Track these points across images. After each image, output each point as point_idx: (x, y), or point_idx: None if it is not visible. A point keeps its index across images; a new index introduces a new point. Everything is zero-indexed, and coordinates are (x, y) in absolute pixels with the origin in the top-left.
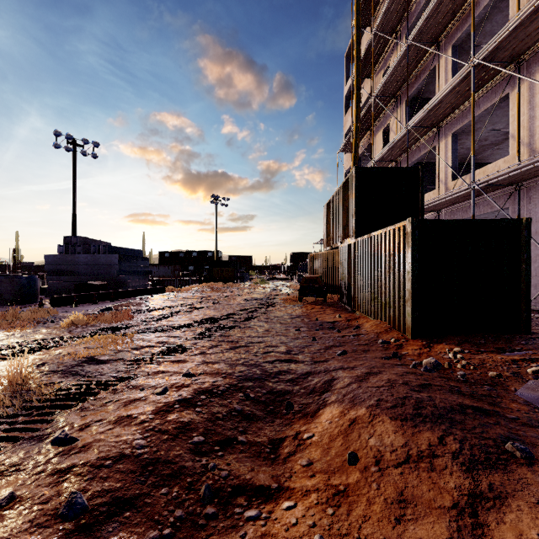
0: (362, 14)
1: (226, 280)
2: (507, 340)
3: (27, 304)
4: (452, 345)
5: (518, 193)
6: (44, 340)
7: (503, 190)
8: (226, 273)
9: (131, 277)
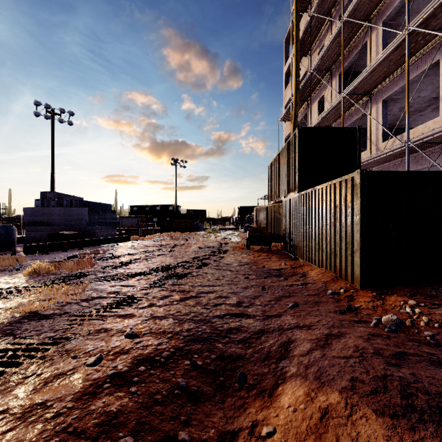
0: (300, 1)
1: (183, 230)
2: None
3: (4, 252)
4: (405, 297)
5: None
6: None
7: (433, 148)
8: (183, 224)
9: (100, 227)
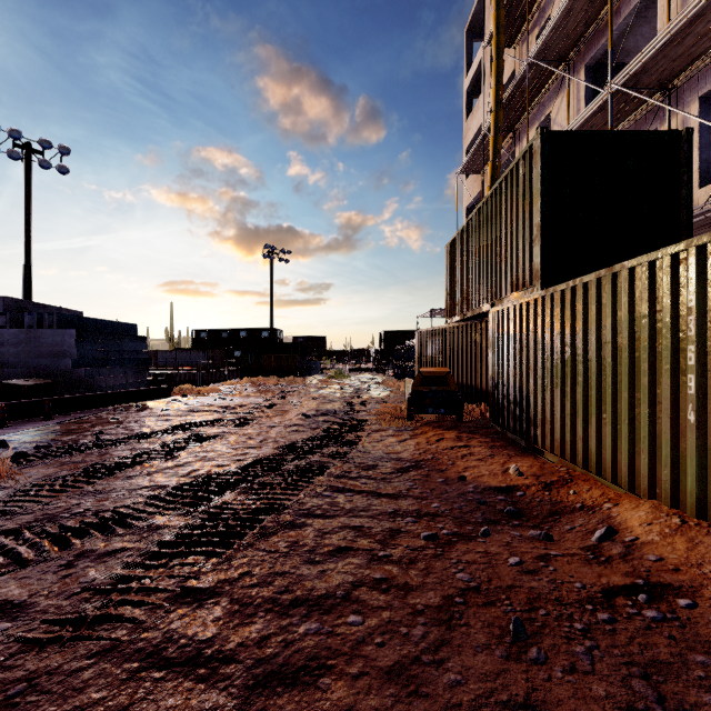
0: None
1: (283, 373)
2: None
3: None
4: None
5: None
6: None
7: None
8: (283, 361)
9: (107, 370)
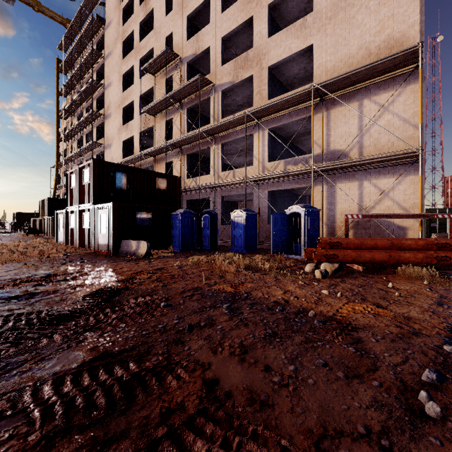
0: (61, 116)
1: None
2: None
3: None
4: None
5: None
6: None
7: None
8: None
9: None
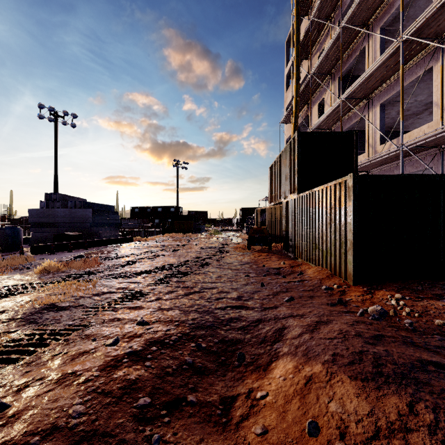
0: (301, 5)
1: (185, 231)
2: (443, 287)
3: (11, 252)
4: (392, 292)
5: (441, 154)
6: (14, 286)
7: (427, 152)
8: (185, 225)
9: (104, 228)
